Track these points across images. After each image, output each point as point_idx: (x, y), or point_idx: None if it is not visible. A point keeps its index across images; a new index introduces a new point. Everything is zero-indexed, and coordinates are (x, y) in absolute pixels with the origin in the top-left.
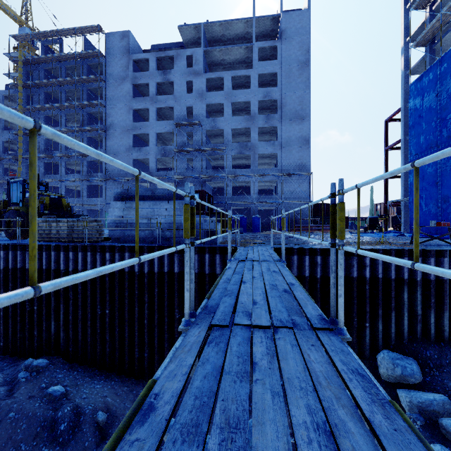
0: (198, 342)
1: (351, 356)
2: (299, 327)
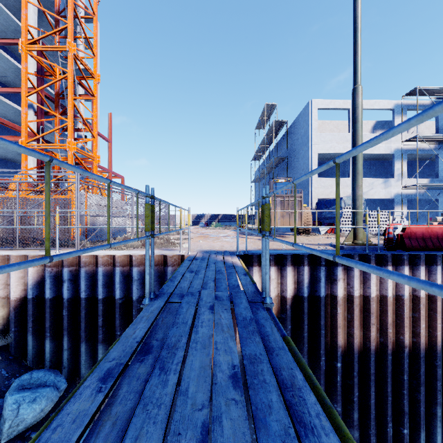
0: (244, 285)
1: (167, 284)
2: (180, 295)
